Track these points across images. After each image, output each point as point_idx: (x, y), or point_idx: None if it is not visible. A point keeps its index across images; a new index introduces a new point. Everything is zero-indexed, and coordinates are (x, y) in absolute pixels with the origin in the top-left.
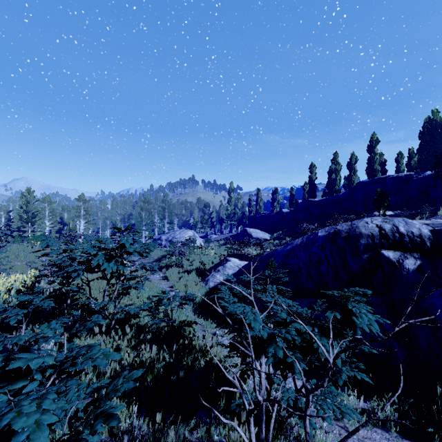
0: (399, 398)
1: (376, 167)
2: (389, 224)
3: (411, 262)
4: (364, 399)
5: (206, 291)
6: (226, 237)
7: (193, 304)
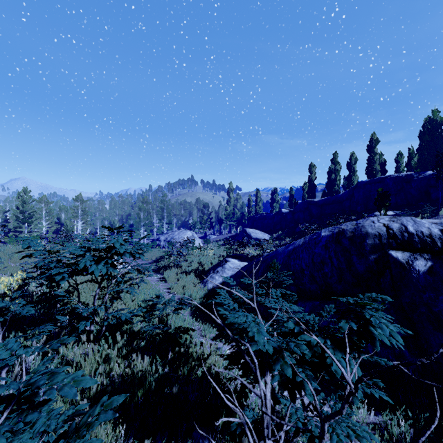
0: (413, 410)
1: (376, 167)
2: (397, 223)
3: (421, 263)
4: (375, 412)
5: (204, 293)
6: (225, 238)
7: (191, 307)
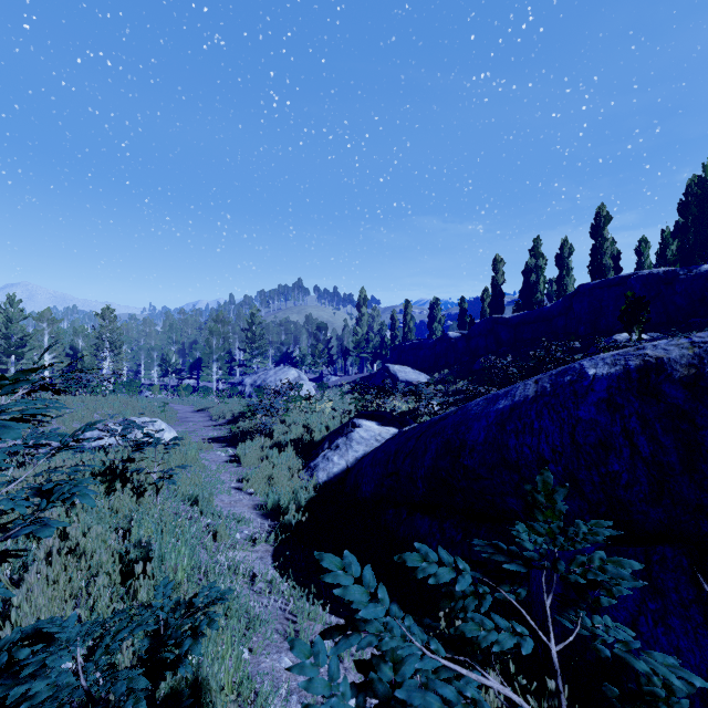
0: None
1: (606, 261)
2: None
3: None
4: None
5: (308, 496)
6: (353, 381)
7: (277, 530)
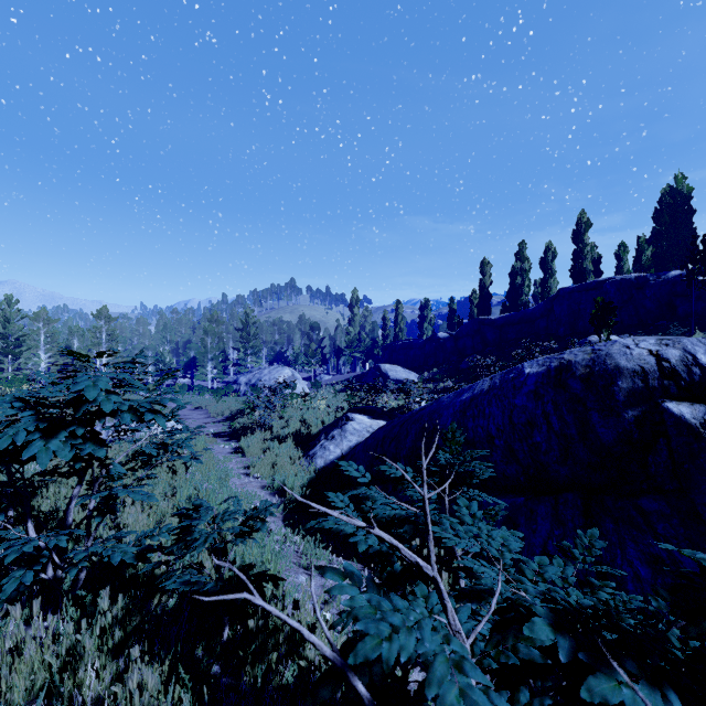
0: None
1: (587, 266)
2: (675, 349)
3: None
4: None
5: (309, 476)
6: (346, 379)
7: (284, 503)
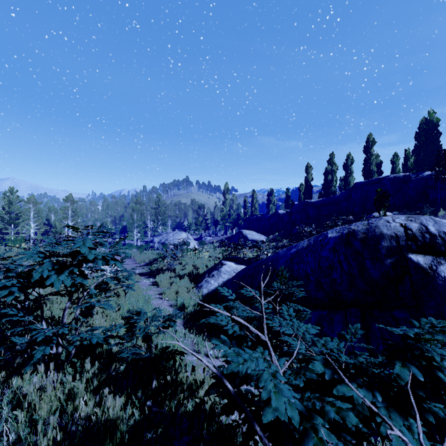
0: None
1: (373, 168)
2: (416, 223)
3: None
4: None
5: (198, 299)
6: (220, 240)
7: (183, 315)
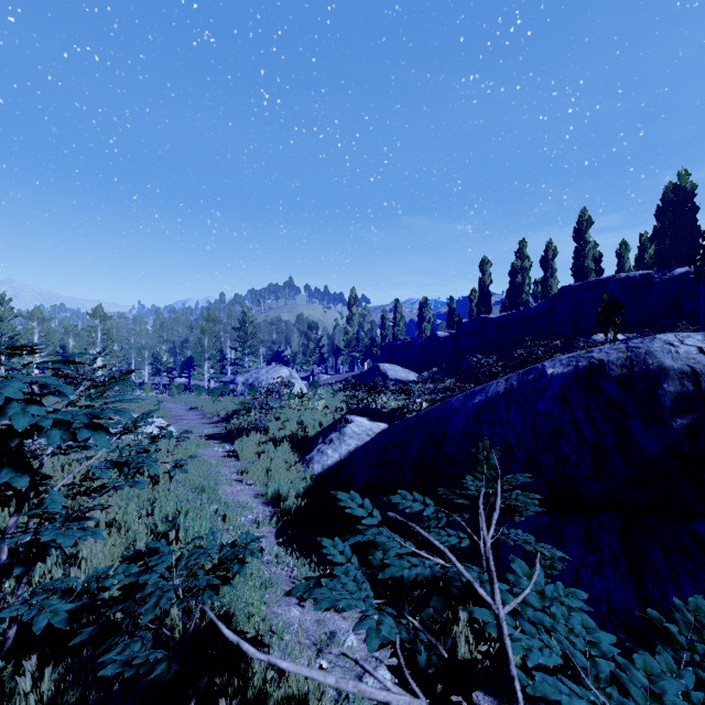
0: None
1: (588, 264)
2: None
3: None
4: None
5: (305, 484)
6: (344, 379)
7: (278, 515)
